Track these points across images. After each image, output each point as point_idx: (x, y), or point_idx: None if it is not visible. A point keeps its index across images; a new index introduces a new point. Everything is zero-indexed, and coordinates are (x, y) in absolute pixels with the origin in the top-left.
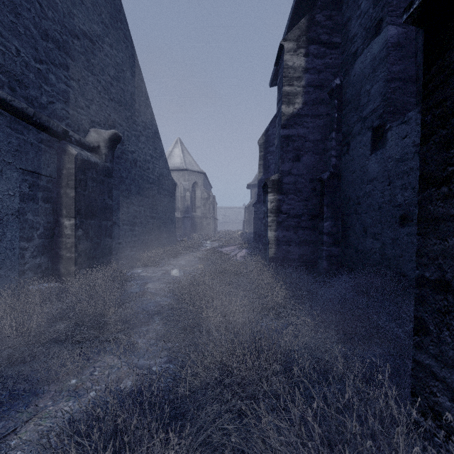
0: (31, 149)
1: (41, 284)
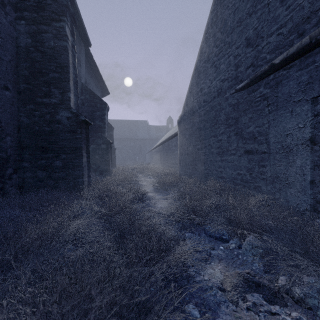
0: None
1: None
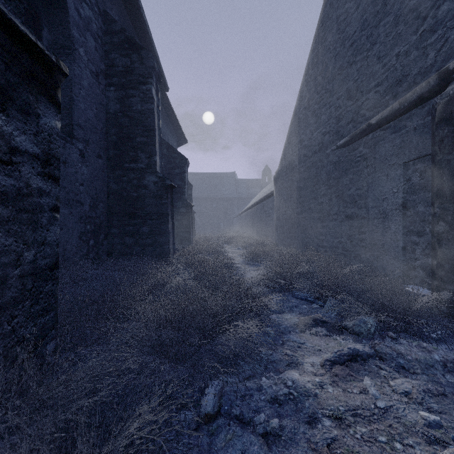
0: (415, 134)
1: (426, 290)
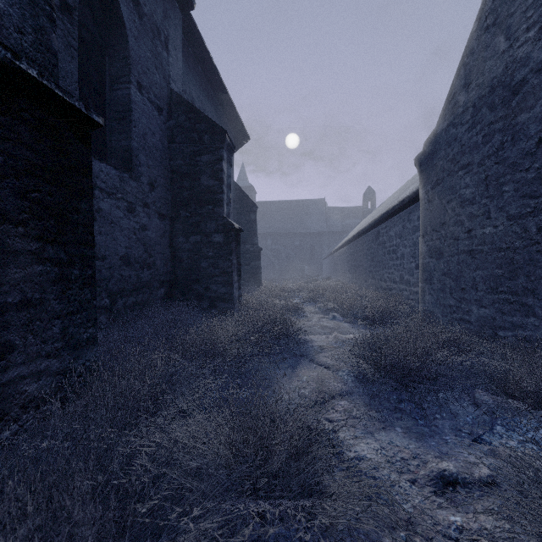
0: None
1: None
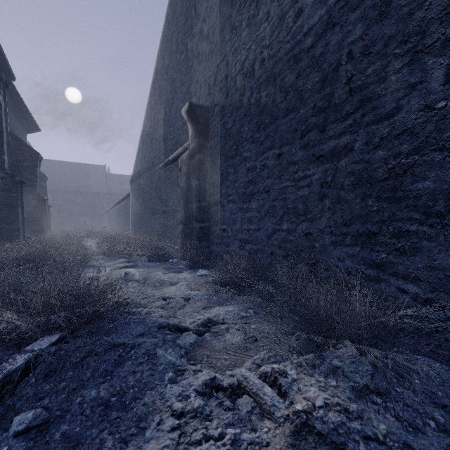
0: None
1: None
